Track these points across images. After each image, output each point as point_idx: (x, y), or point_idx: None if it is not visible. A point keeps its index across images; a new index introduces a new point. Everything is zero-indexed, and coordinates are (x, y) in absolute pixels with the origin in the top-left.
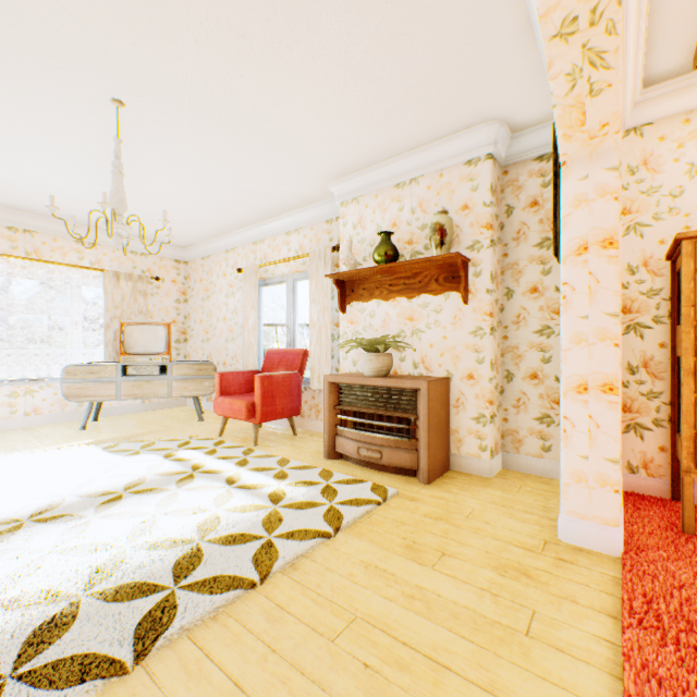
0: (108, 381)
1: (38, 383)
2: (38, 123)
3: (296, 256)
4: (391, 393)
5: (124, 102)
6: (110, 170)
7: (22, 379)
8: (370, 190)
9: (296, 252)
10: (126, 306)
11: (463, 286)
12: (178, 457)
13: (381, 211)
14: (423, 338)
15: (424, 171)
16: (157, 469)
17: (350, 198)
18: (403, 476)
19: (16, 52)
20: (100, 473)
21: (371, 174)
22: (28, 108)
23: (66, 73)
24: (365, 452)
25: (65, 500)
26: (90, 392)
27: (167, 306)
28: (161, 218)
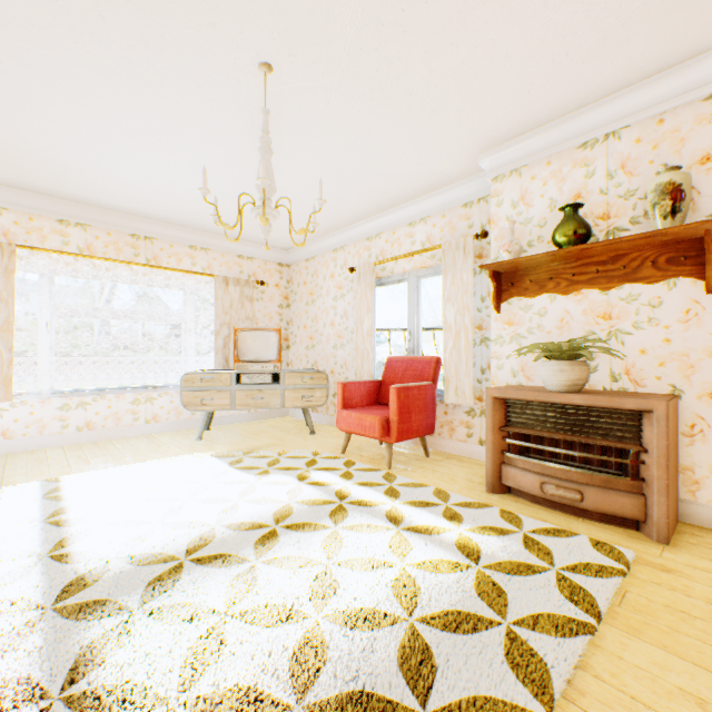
0: (222, 390)
1: (156, 391)
2: (176, 108)
3: (424, 249)
4: (591, 414)
5: (272, 67)
6: (236, 161)
7: (142, 386)
8: (540, 155)
9: (422, 244)
10: (234, 312)
11: (710, 268)
12: (312, 480)
13: (556, 181)
14: (627, 341)
15: (631, 119)
16: (297, 495)
17: (507, 171)
18: (616, 527)
19: (170, 10)
20: (237, 495)
21: (544, 135)
22: (170, 89)
23: (218, 32)
24: (553, 490)
25: (214, 531)
26: (206, 401)
27: (270, 312)
28: None
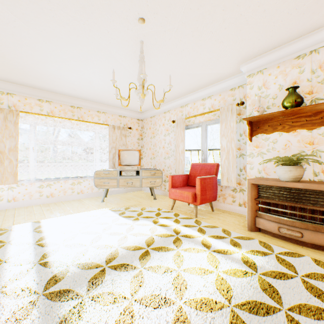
0: (113, 178)
1: (82, 179)
2: (96, 43)
3: (210, 111)
4: (306, 193)
5: (145, 20)
6: (122, 69)
7: (76, 176)
8: (274, 63)
9: (209, 109)
10: (117, 142)
11: None
12: (160, 223)
13: (282, 76)
14: (323, 156)
15: None
16: (154, 231)
17: (255, 71)
18: (321, 251)
19: None
20: (125, 231)
21: (276, 53)
22: (94, 33)
23: (120, 2)
24: (285, 231)
25: (117, 250)
26: (106, 184)
27: (133, 141)
28: (137, 96)
